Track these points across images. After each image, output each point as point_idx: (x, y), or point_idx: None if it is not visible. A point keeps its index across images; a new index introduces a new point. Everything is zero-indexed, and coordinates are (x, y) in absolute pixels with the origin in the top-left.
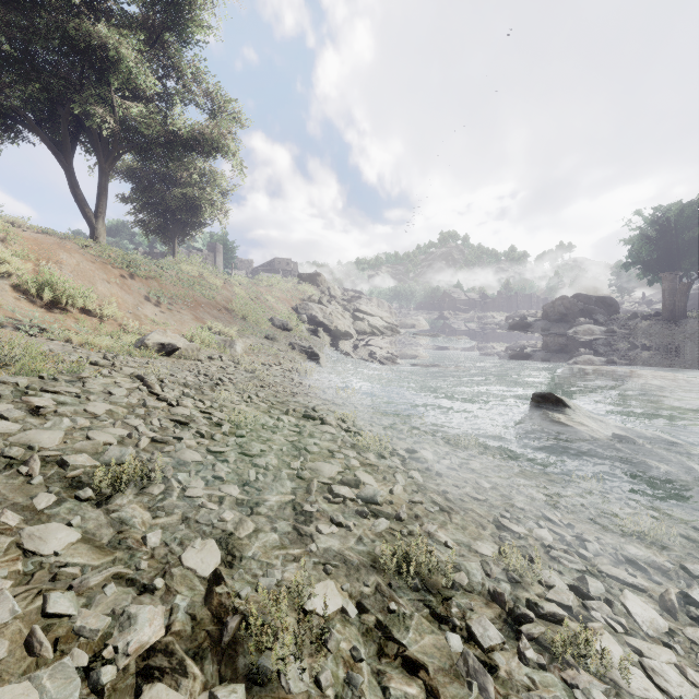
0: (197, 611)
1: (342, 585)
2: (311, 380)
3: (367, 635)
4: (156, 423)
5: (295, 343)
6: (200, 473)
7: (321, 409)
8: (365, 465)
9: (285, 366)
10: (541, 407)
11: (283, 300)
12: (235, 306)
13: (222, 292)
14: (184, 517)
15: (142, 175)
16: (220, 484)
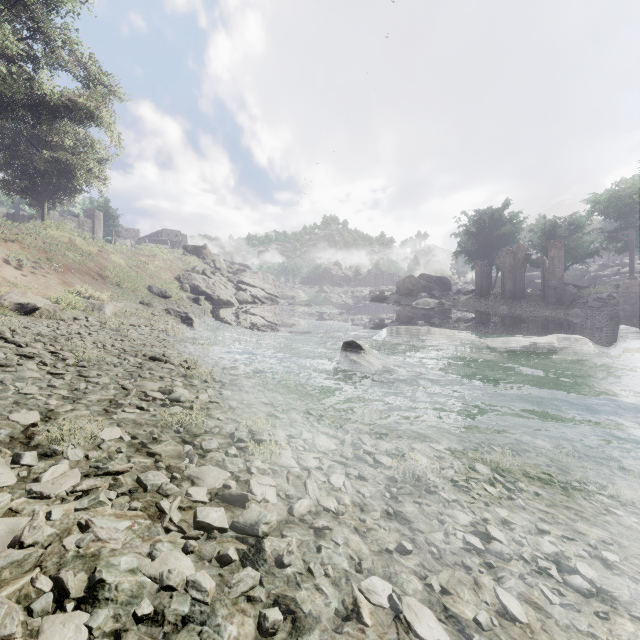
0: (15, 435)
1: (126, 430)
2: (177, 338)
3: (132, 446)
4: (2, 355)
5: (171, 309)
6: (36, 384)
7: (173, 356)
8: (187, 385)
9: (156, 327)
10: (347, 351)
11: (166, 270)
12: (110, 273)
13: (96, 259)
14: (16, 402)
15: (3, 132)
16: (52, 389)
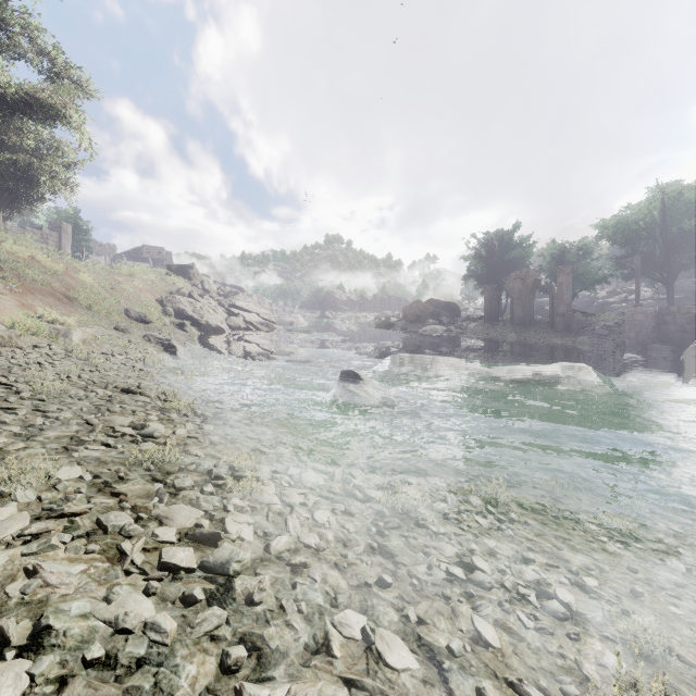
0: None
1: (88, 469)
2: (157, 368)
3: (93, 486)
4: None
5: (151, 335)
6: None
7: (150, 387)
8: (163, 420)
9: (132, 356)
10: (345, 381)
11: (146, 292)
12: (78, 294)
13: (62, 278)
14: None
15: None
16: (2, 426)
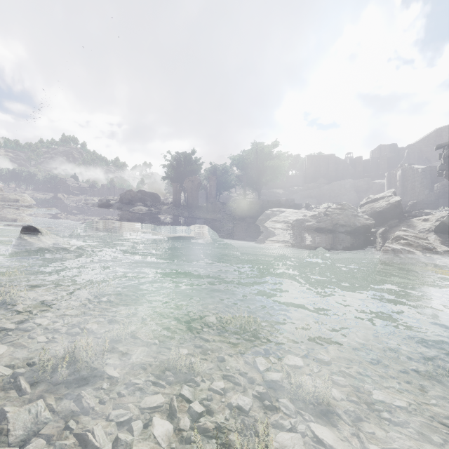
0: None
1: None
2: None
3: None
4: None
5: None
6: None
7: None
8: None
9: None
10: (25, 234)
11: None
12: None
13: None
14: None
15: None
16: None
